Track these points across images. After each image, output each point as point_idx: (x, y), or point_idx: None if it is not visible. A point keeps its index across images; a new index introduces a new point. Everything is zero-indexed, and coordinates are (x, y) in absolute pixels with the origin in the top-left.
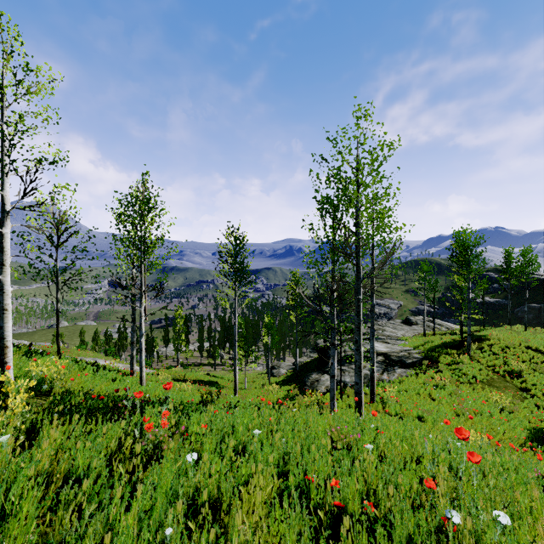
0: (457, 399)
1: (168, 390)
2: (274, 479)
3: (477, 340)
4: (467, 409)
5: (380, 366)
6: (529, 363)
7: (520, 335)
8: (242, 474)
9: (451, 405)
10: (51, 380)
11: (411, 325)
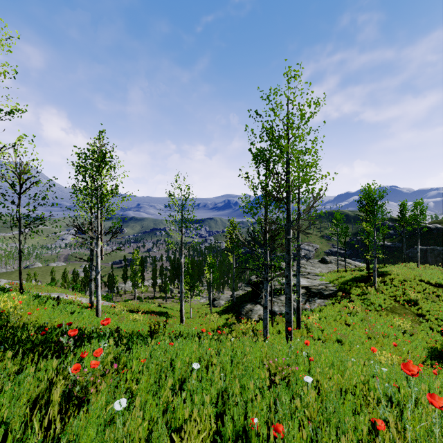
0: (368, 325)
1: (122, 321)
2: (212, 423)
3: (380, 275)
4: (377, 333)
5: (303, 297)
6: (422, 293)
7: (414, 271)
8: (177, 417)
9: (364, 329)
10: (7, 314)
11: (326, 263)
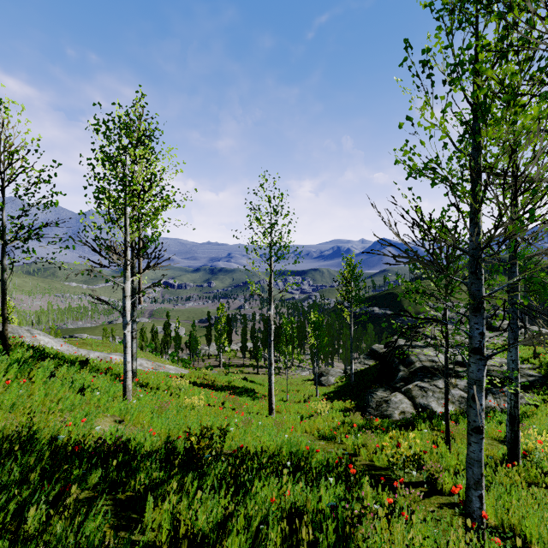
0: None
1: (163, 409)
2: None
3: None
4: None
5: None
6: None
7: None
8: None
9: None
10: None
11: (495, 331)
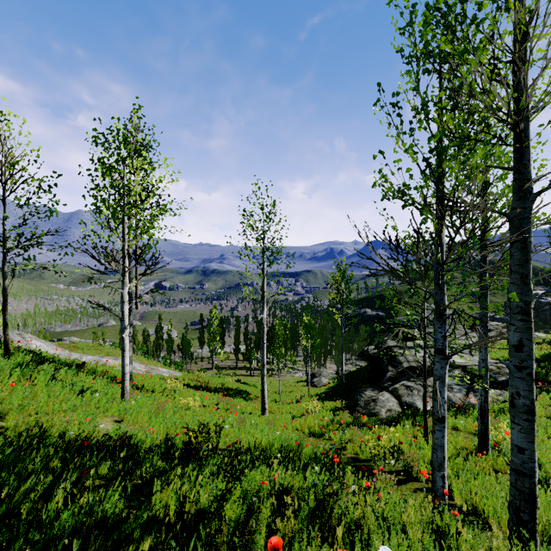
0: None
1: (160, 409)
2: None
3: None
4: None
5: (461, 384)
6: None
7: None
8: None
9: None
10: None
11: None
